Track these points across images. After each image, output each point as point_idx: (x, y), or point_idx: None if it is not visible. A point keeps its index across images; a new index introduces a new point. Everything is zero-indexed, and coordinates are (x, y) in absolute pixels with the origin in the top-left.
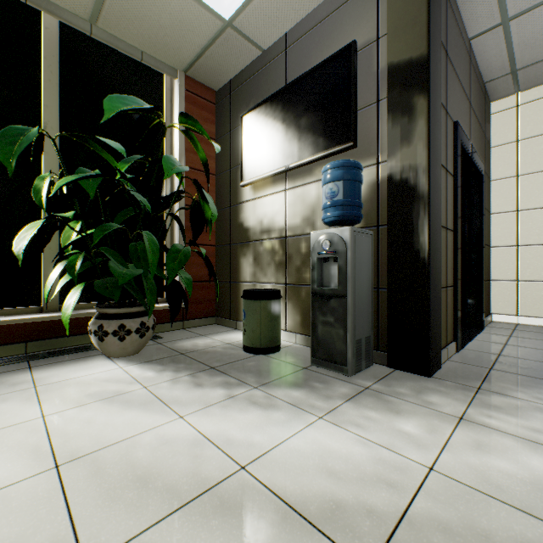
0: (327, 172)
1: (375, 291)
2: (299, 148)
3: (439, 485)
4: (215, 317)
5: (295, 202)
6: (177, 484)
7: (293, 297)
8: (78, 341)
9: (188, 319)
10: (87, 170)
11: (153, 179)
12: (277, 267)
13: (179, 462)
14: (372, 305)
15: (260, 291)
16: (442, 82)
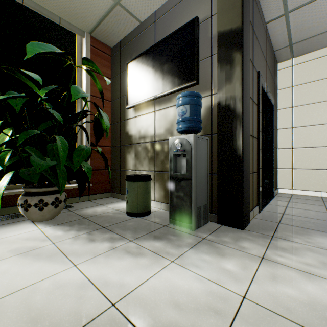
0: (180, 99)
1: (210, 175)
2: (163, 84)
3: (250, 310)
4: (111, 192)
5: (161, 119)
6: (61, 322)
7: (159, 179)
8: (13, 210)
9: (92, 194)
10: (16, 93)
11: (65, 101)
12: (149, 160)
13: (66, 303)
14: (207, 185)
15: (137, 176)
16: (250, 46)
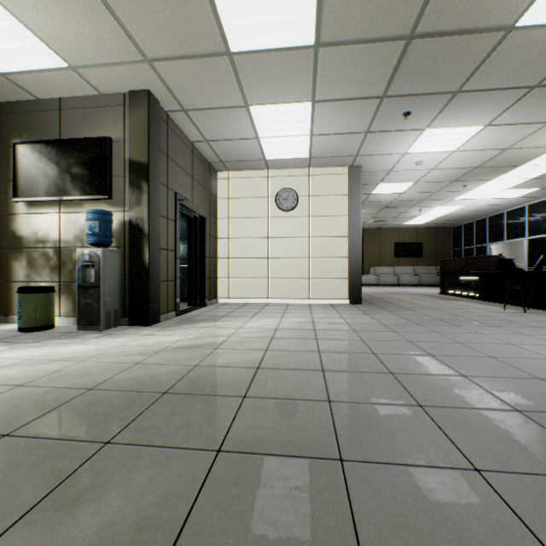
0: (89, 214)
1: (123, 284)
2: (72, 188)
3: (121, 347)
4: None
5: (69, 223)
6: None
7: (67, 291)
8: None
9: None
10: None
11: None
12: (52, 270)
13: None
14: (120, 292)
15: (36, 287)
16: (164, 173)
